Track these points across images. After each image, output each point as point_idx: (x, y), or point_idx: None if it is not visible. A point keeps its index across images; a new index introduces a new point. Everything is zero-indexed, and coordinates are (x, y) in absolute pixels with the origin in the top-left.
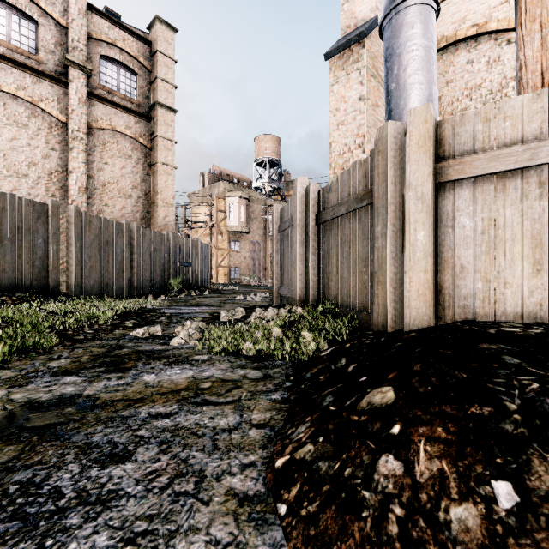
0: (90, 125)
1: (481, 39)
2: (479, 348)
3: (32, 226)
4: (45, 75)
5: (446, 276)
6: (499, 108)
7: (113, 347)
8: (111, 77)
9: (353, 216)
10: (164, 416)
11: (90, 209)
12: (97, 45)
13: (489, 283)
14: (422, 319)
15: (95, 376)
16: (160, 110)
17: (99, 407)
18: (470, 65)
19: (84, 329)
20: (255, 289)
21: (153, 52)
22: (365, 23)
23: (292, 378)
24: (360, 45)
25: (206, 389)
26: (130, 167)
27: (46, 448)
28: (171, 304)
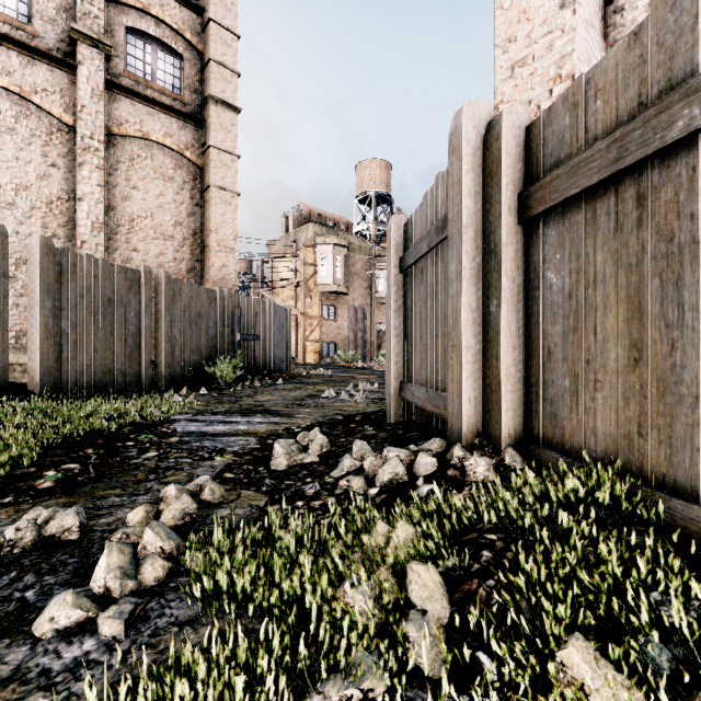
0: (110, 131)
1: None
2: None
3: None
4: (40, 53)
5: None
6: None
7: None
8: (144, 61)
9: None
10: None
11: (111, 256)
12: (121, 13)
13: None
14: None
15: None
16: (215, 108)
17: None
18: None
19: None
20: (355, 374)
21: (204, 23)
22: None
23: None
24: None
25: None
26: (172, 194)
27: None
28: (205, 409)
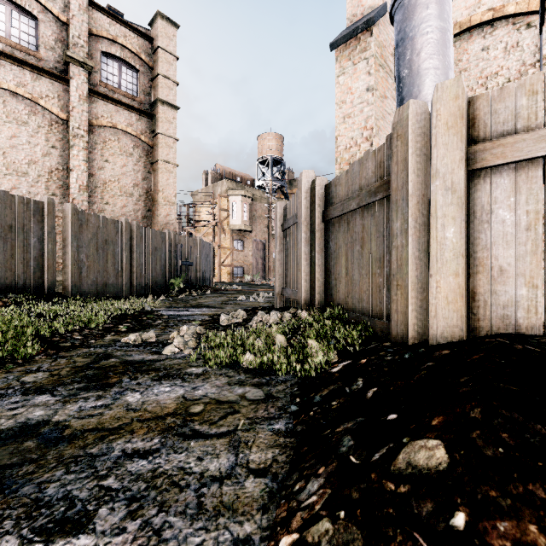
0: (91, 123)
1: (498, 24)
2: None
3: (26, 224)
4: (45, 71)
5: (481, 280)
6: None
7: (100, 357)
8: (113, 74)
9: (366, 211)
10: (141, 455)
11: (91, 208)
12: (98, 42)
13: (536, 289)
14: (452, 331)
15: (72, 394)
16: (162, 107)
17: (65, 441)
18: (485, 52)
19: (73, 335)
20: (258, 288)
21: (154, 49)
22: (373, 10)
23: (299, 400)
24: (368, 33)
25: (196, 415)
26: (132, 165)
27: None
28: (171, 306)
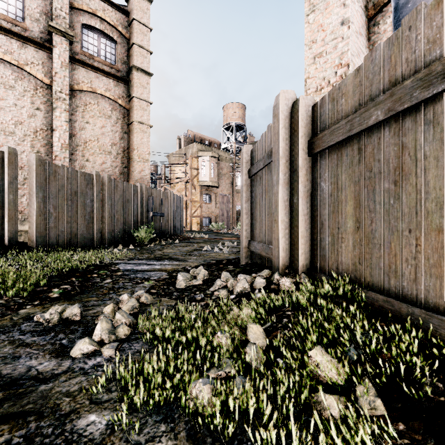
0: (72, 87)
1: None
2: None
3: None
4: (29, 40)
5: None
6: None
7: None
8: (93, 44)
9: (409, 119)
10: None
11: (73, 164)
12: (79, 15)
13: None
14: None
15: None
16: (137, 73)
17: None
18: None
19: None
20: (223, 237)
21: (130, 21)
22: None
23: None
24: None
25: None
26: (110, 126)
27: None
28: (134, 257)
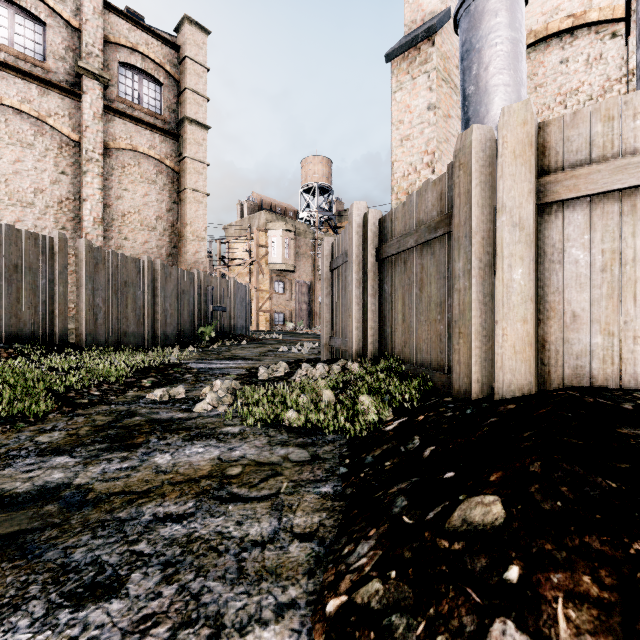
0: (107, 145)
1: (578, 33)
2: (619, 435)
3: (33, 263)
4: (53, 85)
5: (552, 327)
6: (627, 102)
7: (123, 415)
8: (132, 88)
9: (425, 249)
10: (174, 519)
11: (107, 244)
12: (115, 51)
13: (612, 337)
14: (520, 384)
15: (93, 456)
16: (190, 126)
17: (89, 505)
18: (564, 65)
19: (90, 390)
20: (301, 338)
21: (181, 58)
22: (435, 16)
23: (348, 462)
24: (429, 42)
25: (234, 477)
26: (155, 194)
27: (5, 571)
28: (201, 357)
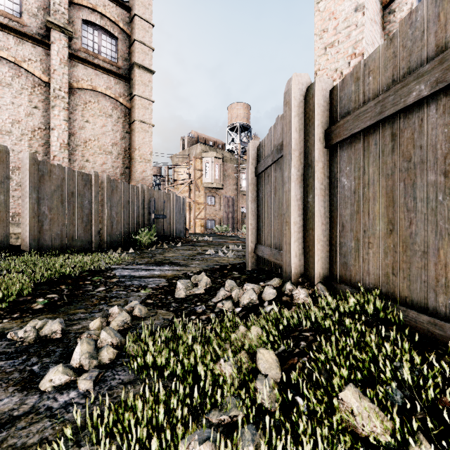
0: (72, 85)
1: None
2: None
3: None
4: (27, 36)
5: None
6: None
7: None
8: (93, 41)
9: None
10: None
11: (72, 165)
12: (79, 10)
13: None
14: None
15: None
16: (138, 70)
17: None
18: None
19: None
20: (227, 240)
21: (131, 17)
22: None
23: None
24: None
25: None
26: (111, 126)
27: None
28: (133, 261)
